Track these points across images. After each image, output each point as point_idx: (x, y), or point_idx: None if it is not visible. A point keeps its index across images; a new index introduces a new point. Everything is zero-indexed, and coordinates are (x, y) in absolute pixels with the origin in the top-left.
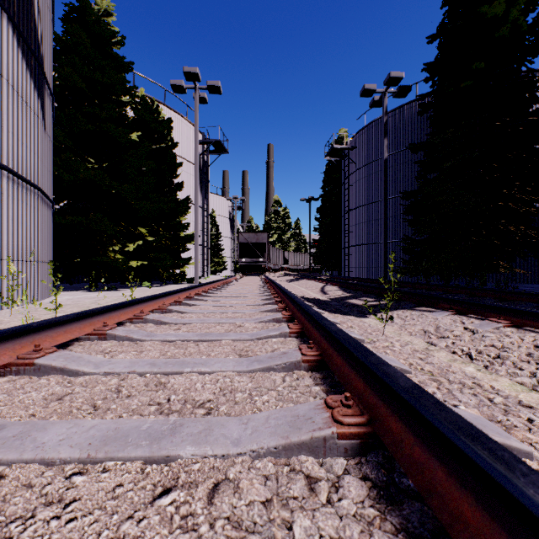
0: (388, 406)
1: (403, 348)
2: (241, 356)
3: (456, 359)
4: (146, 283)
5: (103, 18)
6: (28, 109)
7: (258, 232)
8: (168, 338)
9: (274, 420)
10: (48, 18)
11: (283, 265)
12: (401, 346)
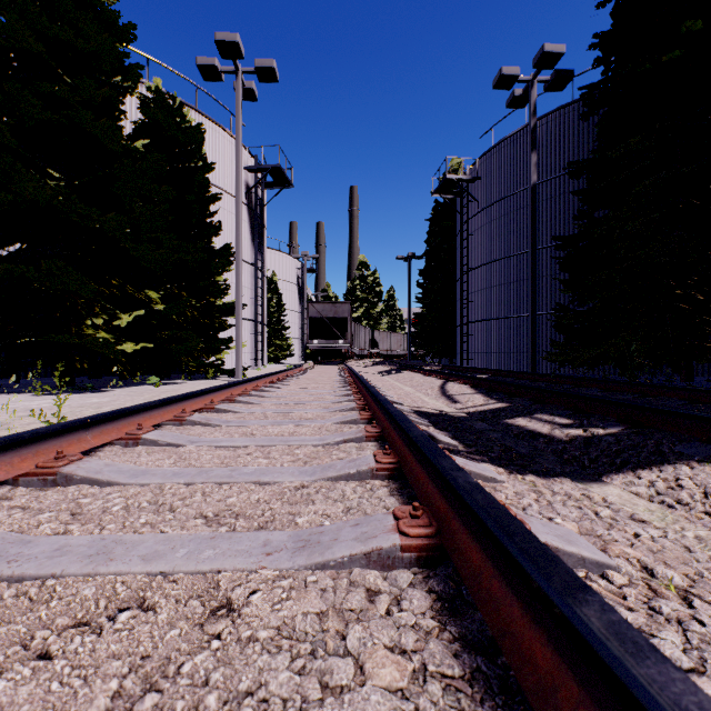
0: None
1: None
2: None
3: None
4: (154, 378)
5: None
6: None
7: (336, 303)
8: None
9: None
10: None
11: (372, 350)
12: None
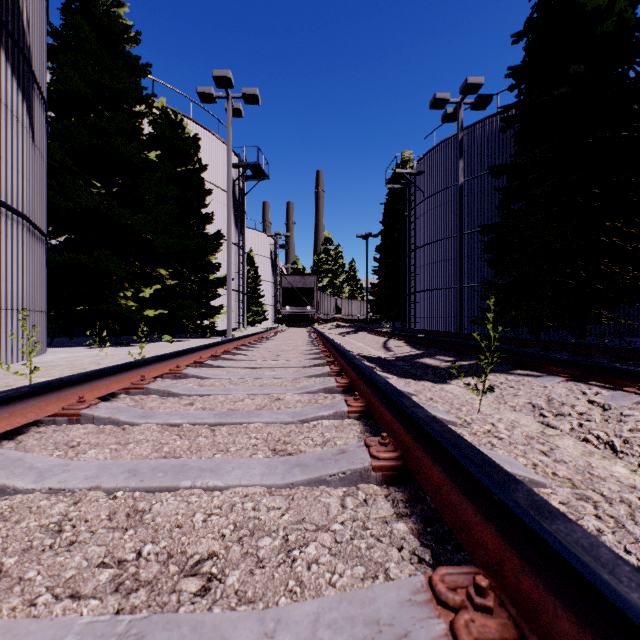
0: (583, 624)
1: (512, 433)
2: (275, 453)
3: (592, 451)
4: (167, 337)
5: (112, 9)
6: (8, 113)
7: (305, 275)
8: (172, 420)
9: (330, 632)
10: (38, 2)
11: (335, 315)
12: (507, 430)
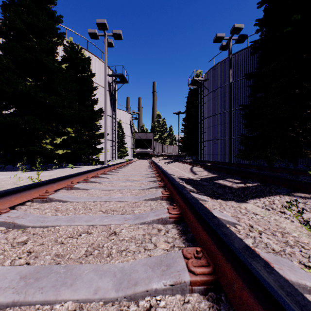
0: None
1: None
2: None
3: None
4: (70, 165)
5: None
6: None
7: (147, 132)
8: None
9: None
10: None
11: (162, 153)
12: None
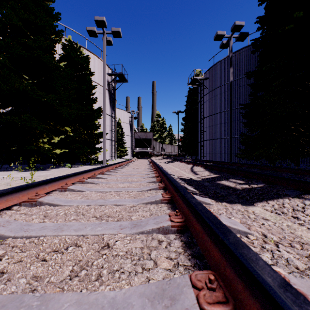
0: None
1: None
2: None
3: None
4: (68, 164)
5: None
6: None
7: (146, 132)
8: None
9: None
10: None
11: (162, 152)
12: None
